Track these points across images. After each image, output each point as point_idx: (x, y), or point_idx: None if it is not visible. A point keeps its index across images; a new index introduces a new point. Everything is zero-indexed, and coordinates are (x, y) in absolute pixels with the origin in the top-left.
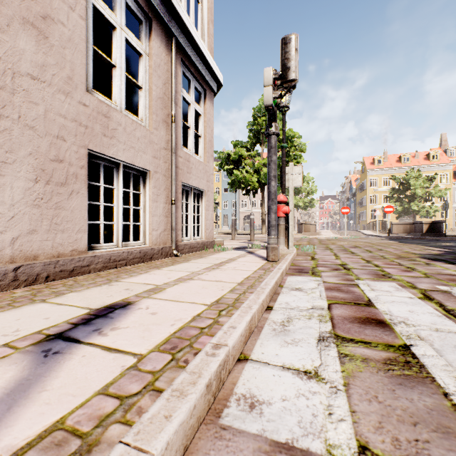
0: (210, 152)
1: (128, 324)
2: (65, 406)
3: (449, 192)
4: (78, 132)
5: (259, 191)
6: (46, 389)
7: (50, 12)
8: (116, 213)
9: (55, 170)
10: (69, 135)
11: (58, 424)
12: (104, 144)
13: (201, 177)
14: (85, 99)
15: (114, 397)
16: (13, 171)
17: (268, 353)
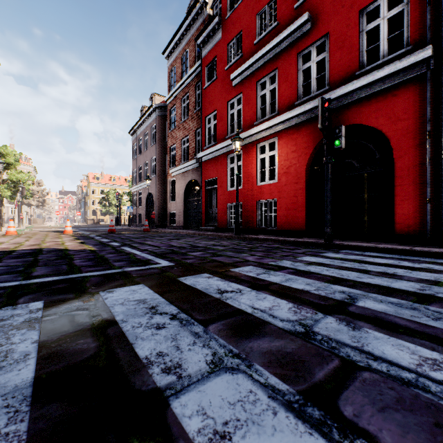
0: None
1: None
2: None
3: None
4: None
5: None
6: None
7: None
8: None
9: None
10: None
11: None
12: None
13: None
14: None
15: None
16: None
17: None
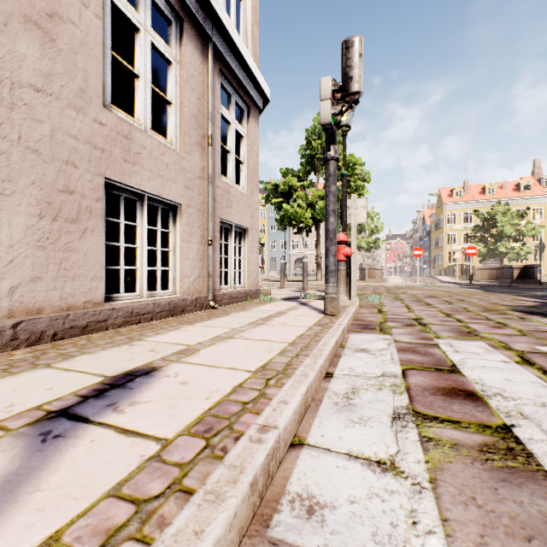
0: (254, 181)
1: (151, 397)
2: (63, 514)
3: (543, 229)
4: (92, 157)
5: (313, 229)
6: (40, 488)
7: (58, 9)
8: (140, 256)
9: (65, 203)
10: (81, 160)
11: (52, 541)
12: (125, 171)
13: (244, 212)
14: (101, 116)
15: (128, 500)
16: (12, 204)
17: (329, 436)
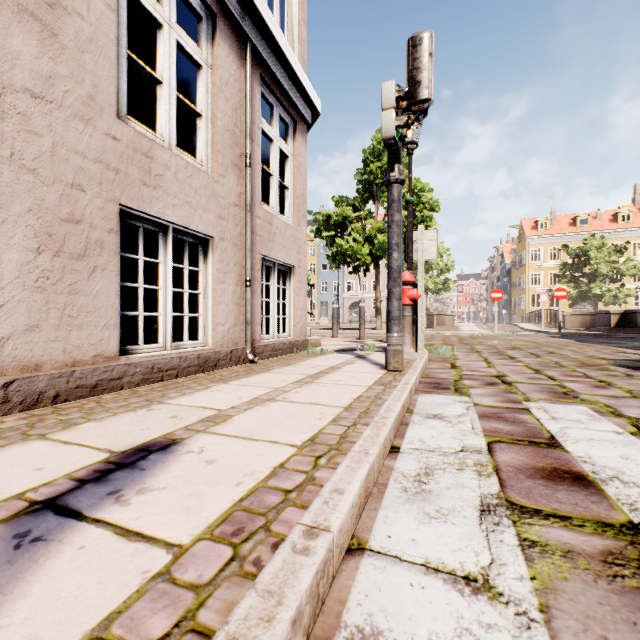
0: (302, 210)
1: (167, 482)
2: None
3: None
4: (104, 179)
5: (372, 268)
6: None
7: None
8: (163, 299)
9: (69, 235)
10: (90, 182)
11: None
12: (144, 197)
13: (290, 246)
14: (115, 129)
15: None
16: (3, 236)
17: (398, 537)
